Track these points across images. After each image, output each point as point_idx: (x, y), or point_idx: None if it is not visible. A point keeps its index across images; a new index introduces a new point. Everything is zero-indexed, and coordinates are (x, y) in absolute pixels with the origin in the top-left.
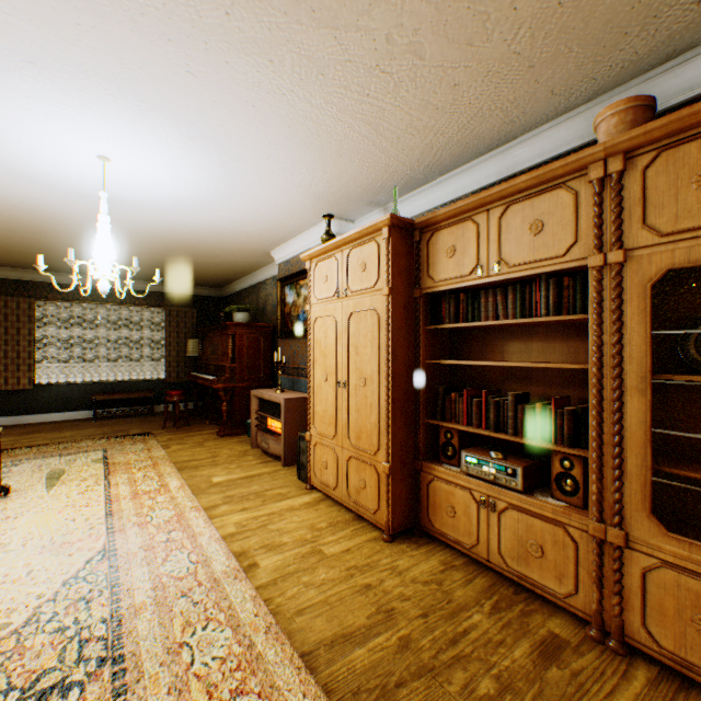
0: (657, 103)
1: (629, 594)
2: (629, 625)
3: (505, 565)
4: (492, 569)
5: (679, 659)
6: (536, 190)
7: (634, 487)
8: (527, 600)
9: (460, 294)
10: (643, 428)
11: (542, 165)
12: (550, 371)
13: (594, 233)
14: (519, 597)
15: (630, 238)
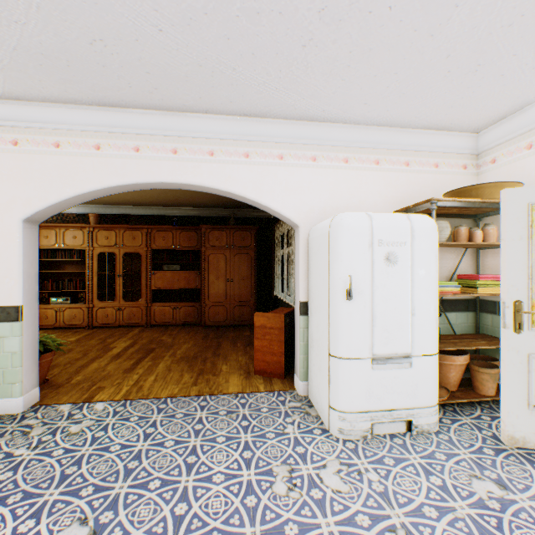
0: (105, 212)
1: (95, 316)
2: (95, 323)
3: (66, 324)
4: (62, 329)
5: (103, 324)
6: (75, 228)
7: (96, 295)
8: (73, 329)
9: (50, 250)
10: (97, 283)
11: (78, 214)
12: (80, 273)
13: (88, 242)
14: (71, 330)
15: (95, 245)
